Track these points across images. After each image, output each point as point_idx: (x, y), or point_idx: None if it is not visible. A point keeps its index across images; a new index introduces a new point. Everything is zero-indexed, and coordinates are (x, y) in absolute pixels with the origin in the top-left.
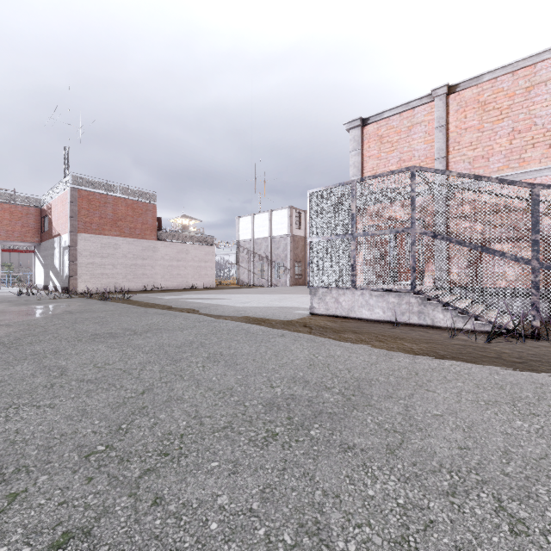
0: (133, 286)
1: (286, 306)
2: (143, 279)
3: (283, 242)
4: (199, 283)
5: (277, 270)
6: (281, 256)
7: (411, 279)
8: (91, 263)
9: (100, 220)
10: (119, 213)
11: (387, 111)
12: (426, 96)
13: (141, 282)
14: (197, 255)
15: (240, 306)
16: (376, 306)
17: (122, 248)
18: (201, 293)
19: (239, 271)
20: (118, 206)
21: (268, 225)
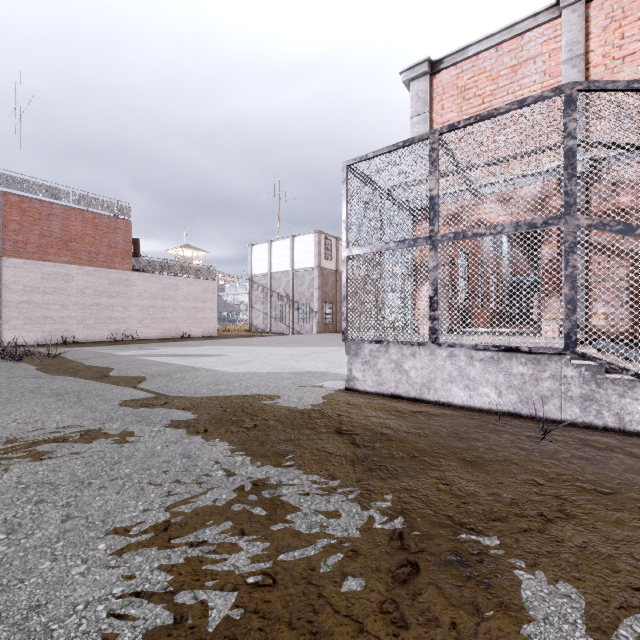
0: (95, 334)
1: (306, 369)
2: (110, 325)
3: (309, 277)
4: (194, 330)
5: (301, 313)
6: (305, 294)
7: (567, 326)
8: (26, 302)
9: (40, 240)
10: (72, 231)
11: (475, 44)
12: (546, 10)
13: (107, 329)
14: (191, 292)
15: (229, 370)
16: (482, 380)
17: (77, 280)
18: (188, 344)
19: (252, 314)
20: (70, 220)
21: (289, 254)
